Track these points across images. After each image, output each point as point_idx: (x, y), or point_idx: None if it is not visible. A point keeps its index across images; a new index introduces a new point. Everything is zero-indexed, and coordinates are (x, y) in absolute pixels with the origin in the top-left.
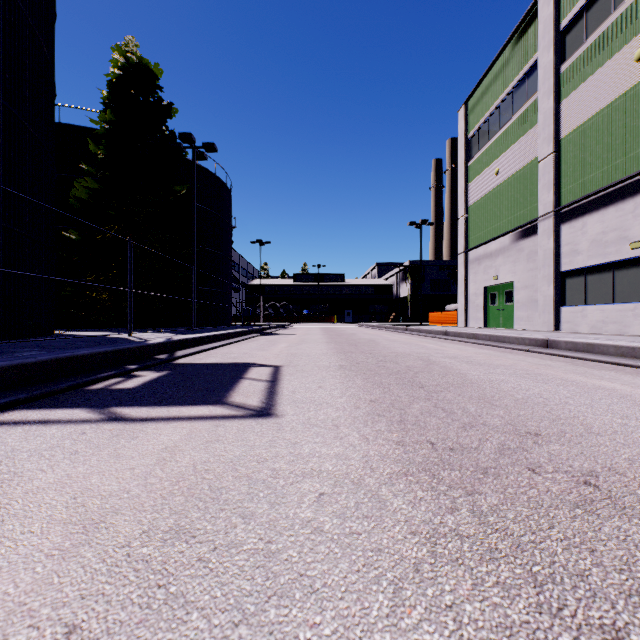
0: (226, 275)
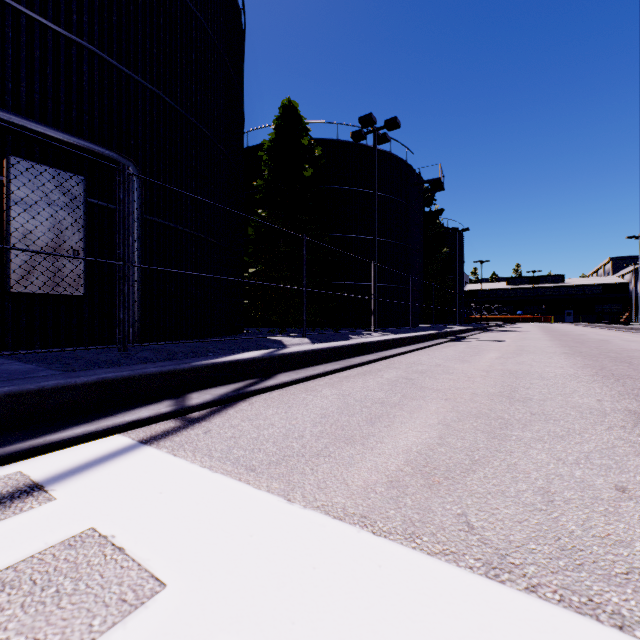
0: (462, 291)
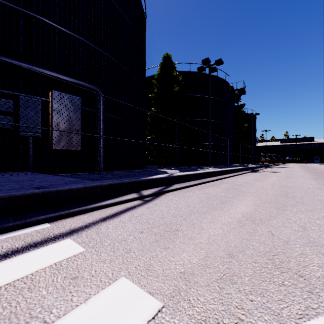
0: (255, 146)
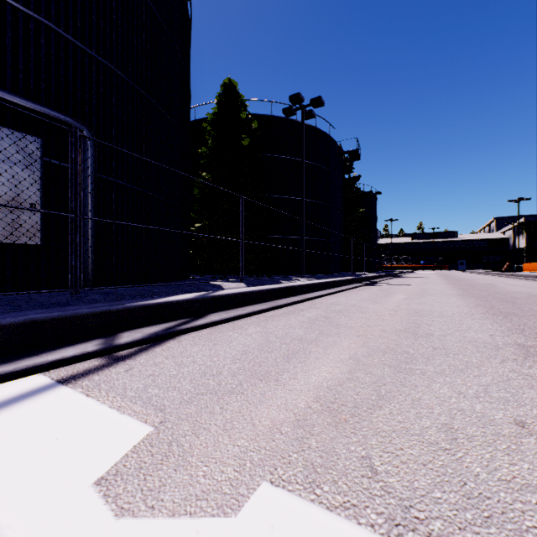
0: (375, 244)
